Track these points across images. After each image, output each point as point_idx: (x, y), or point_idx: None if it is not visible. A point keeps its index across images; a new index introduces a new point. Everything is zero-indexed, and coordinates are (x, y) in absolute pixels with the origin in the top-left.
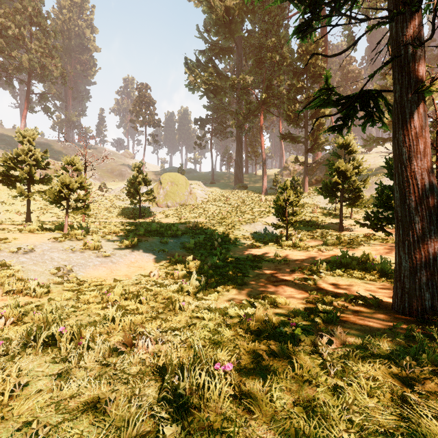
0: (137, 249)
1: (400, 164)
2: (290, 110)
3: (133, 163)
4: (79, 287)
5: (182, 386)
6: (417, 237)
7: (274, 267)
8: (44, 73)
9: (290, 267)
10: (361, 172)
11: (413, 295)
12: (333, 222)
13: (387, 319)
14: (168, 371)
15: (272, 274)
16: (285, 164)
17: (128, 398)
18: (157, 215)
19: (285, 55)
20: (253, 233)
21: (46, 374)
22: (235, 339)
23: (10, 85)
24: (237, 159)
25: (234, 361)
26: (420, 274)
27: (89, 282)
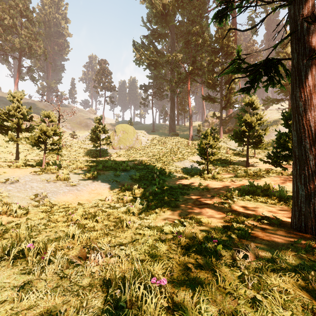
0: (97, 180)
1: (297, 115)
2: (209, 78)
3: (95, 117)
4: (50, 209)
5: (123, 299)
6: (311, 171)
7: (198, 193)
8: (31, 52)
9: (210, 194)
10: (262, 123)
11: (308, 216)
12: (241, 160)
13: (288, 236)
14: (112, 284)
15: (197, 199)
16: (206, 118)
17: (77, 309)
18: (113, 155)
19: (205, 39)
20: (183, 168)
21: (12, 285)
22: (169, 253)
23: (6, 60)
24: (171, 114)
25: (168, 273)
26: (314, 200)
27: (59, 205)
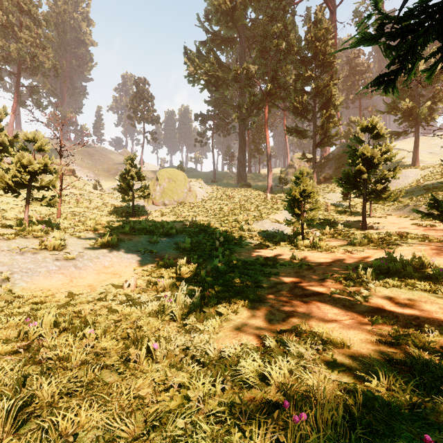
0: (116, 250)
1: None
2: (297, 101)
3: (125, 156)
4: (2, 307)
5: None
6: None
7: (294, 273)
8: (35, 64)
9: (317, 274)
10: (389, 159)
11: None
12: (351, 219)
13: None
14: None
15: (295, 284)
16: (291, 162)
17: None
18: (153, 213)
19: (291, 42)
20: (261, 232)
21: None
22: None
23: None
24: (239, 155)
25: None
26: None
27: (26, 297)
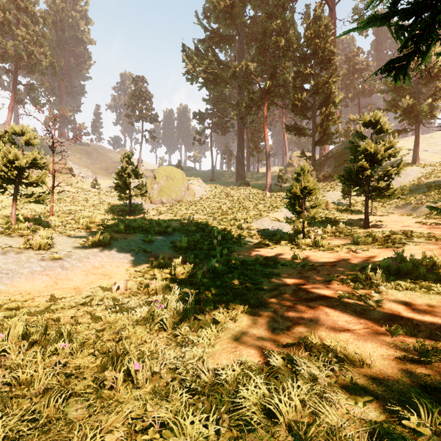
0: (108, 249)
1: None
2: (297, 99)
3: (121, 153)
4: None
5: None
6: None
7: (297, 274)
8: (32, 62)
9: (321, 275)
10: (392, 155)
11: None
12: (352, 218)
13: None
14: None
15: (298, 286)
16: (289, 160)
17: None
18: (150, 212)
19: (291, 40)
20: (260, 231)
21: None
22: None
23: None
24: (238, 154)
25: None
26: None
27: (2, 302)
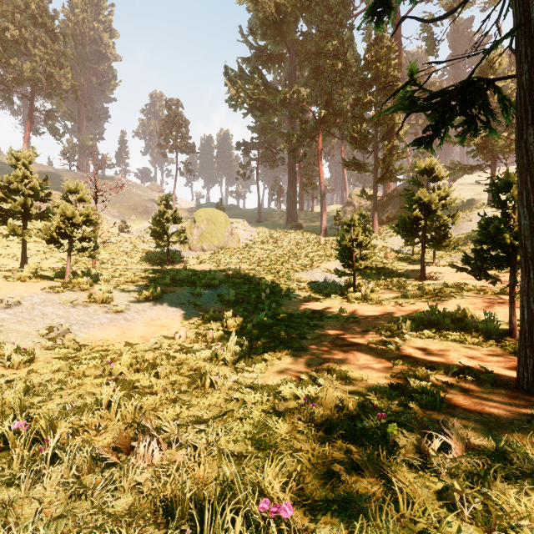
0: (161, 302)
1: (530, 177)
2: (356, 130)
3: (159, 196)
4: (75, 354)
5: None
6: None
7: (339, 326)
8: (51, 86)
9: (361, 327)
10: (448, 205)
11: None
12: (412, 268)
13: (516, 404)
14: (175, 513)
15: (337, 336)
16: (349, 199)
17: None
18: (190, 260)
19: (349, 62)
20: (311, 283)
21: None
22: (292, 439)
23: (9, 100)
24: (289, 192)
25: (293, 485)
26: None
27: (91, 346)
